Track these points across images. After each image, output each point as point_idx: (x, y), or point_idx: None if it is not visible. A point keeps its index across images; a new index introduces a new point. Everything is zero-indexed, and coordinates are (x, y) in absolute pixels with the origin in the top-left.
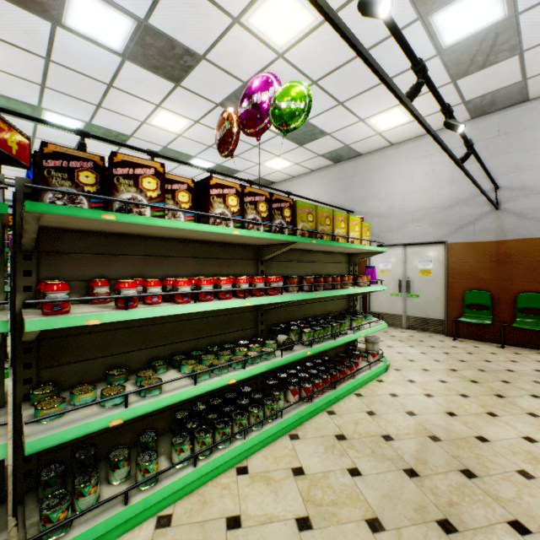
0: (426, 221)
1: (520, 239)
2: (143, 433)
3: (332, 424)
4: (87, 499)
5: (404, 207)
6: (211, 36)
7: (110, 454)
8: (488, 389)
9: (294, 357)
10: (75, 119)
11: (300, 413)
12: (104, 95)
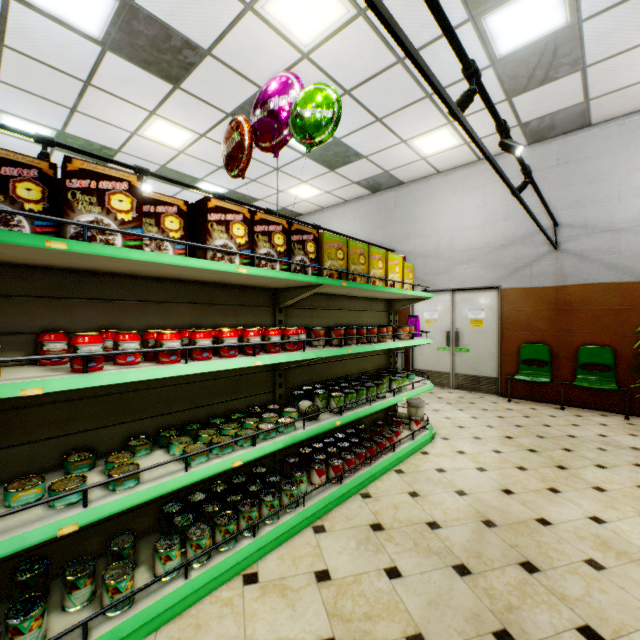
0: (477, 263)
1: (581, 284)
2: (116, 536)
3: (367, 511)
4: (26, 637)
5: (452, 247)
6: (217, 25)
7: (67, 569)
8: (548, 459)
9: (320, 428)
10: (42, 125)
11: (327, 498)
12: (80, 96)
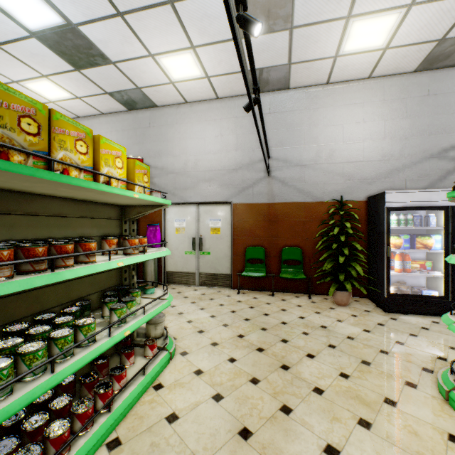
0: (216, 181)
1: (284, 202)
2: None
3: None
4: None
5: (197, 167)
6: None
7: None
8: (274, 358)
9: None
10: None
11: None
12: None
